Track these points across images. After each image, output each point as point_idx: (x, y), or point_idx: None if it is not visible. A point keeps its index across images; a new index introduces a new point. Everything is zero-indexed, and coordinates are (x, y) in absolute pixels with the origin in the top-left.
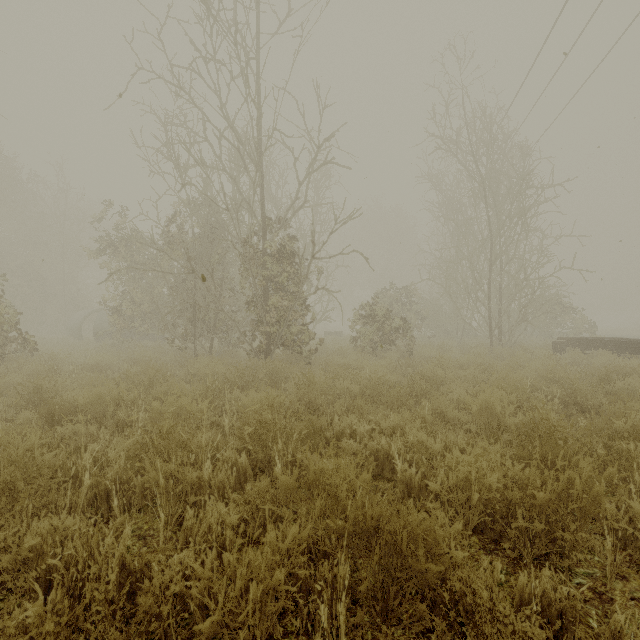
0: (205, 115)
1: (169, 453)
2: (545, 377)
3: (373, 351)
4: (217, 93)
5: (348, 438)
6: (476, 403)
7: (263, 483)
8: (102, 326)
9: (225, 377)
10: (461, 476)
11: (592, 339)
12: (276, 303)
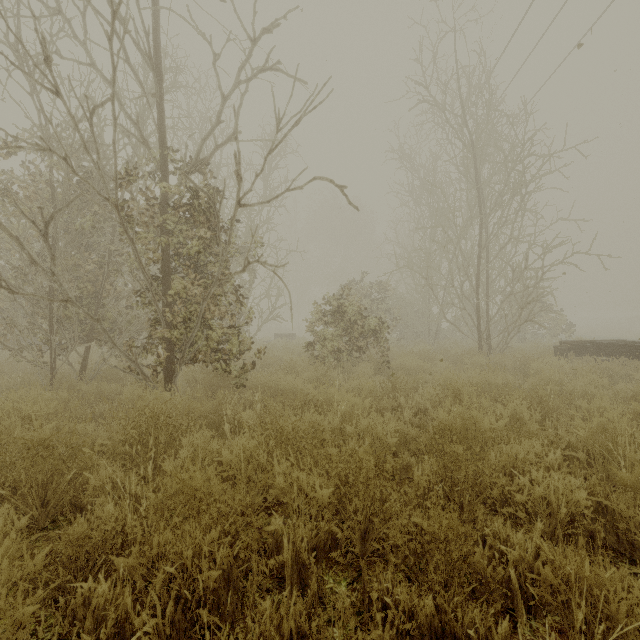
0: None
1: None
2: None
3: (337, 363)
4: None
5: None
6: None
7: None
8: None
9: None
10: None
11: (604, 343)
12: (182, 291)
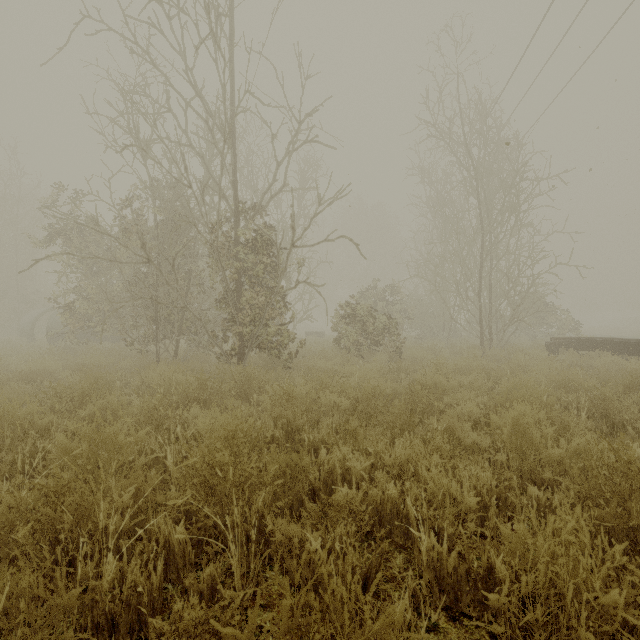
0: (166, 79)
1: (61, 527)
2: (559, 384)
3: (359, 353)
4: (181, 56)
5: (341, 483)
6: (507, 427)
7: (198, 611)
8: (56, 326)
9: (183, 389)
10: (540, 579)
11: (587, 339)
12: (250, 299)
